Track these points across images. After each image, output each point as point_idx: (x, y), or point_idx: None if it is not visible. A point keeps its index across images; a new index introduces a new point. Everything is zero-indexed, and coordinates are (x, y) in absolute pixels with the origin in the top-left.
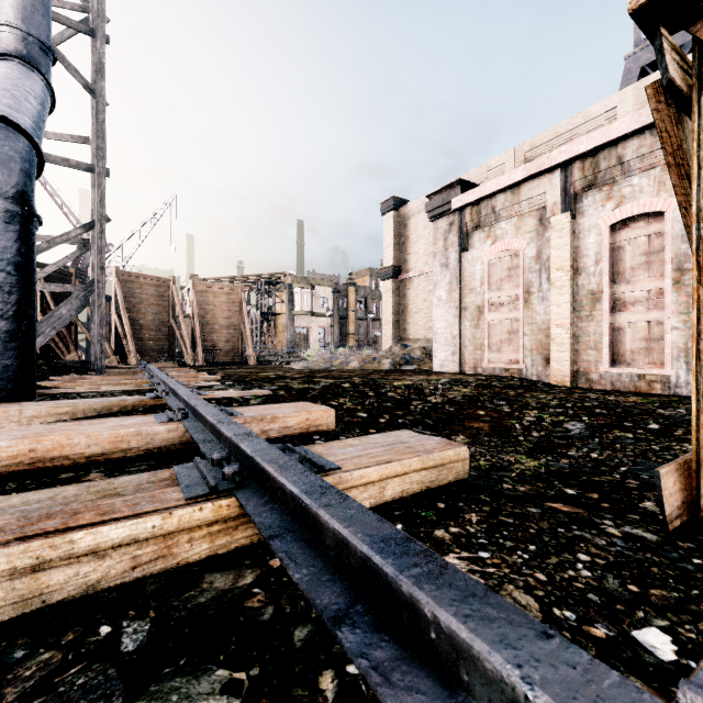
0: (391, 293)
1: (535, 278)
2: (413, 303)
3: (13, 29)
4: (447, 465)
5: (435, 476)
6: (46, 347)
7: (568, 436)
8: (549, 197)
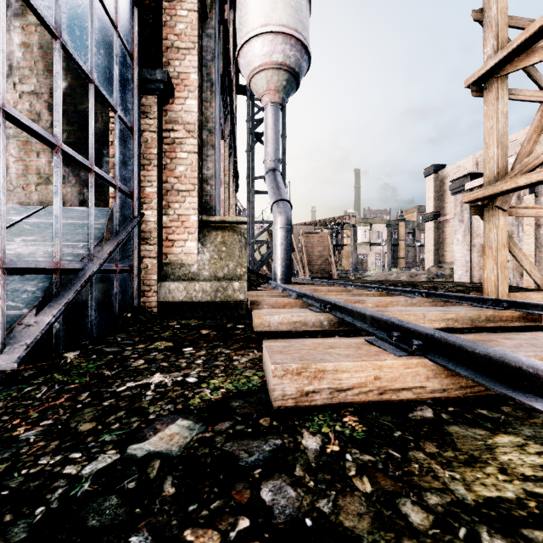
0: (432, 231)
1: (515, 229)
2: (449, 237)
3: (272, 159)
4: None
5: None
6: None
7: None
8: None
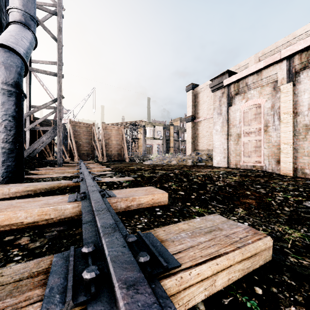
0: (190, 128)
1: (270, 118)
2: (201, 133)
3: (18, 10)
4: (258, 253)
5: (250, 263)
6: (41, 154)
7: (309, 212)
8: (279, 75)
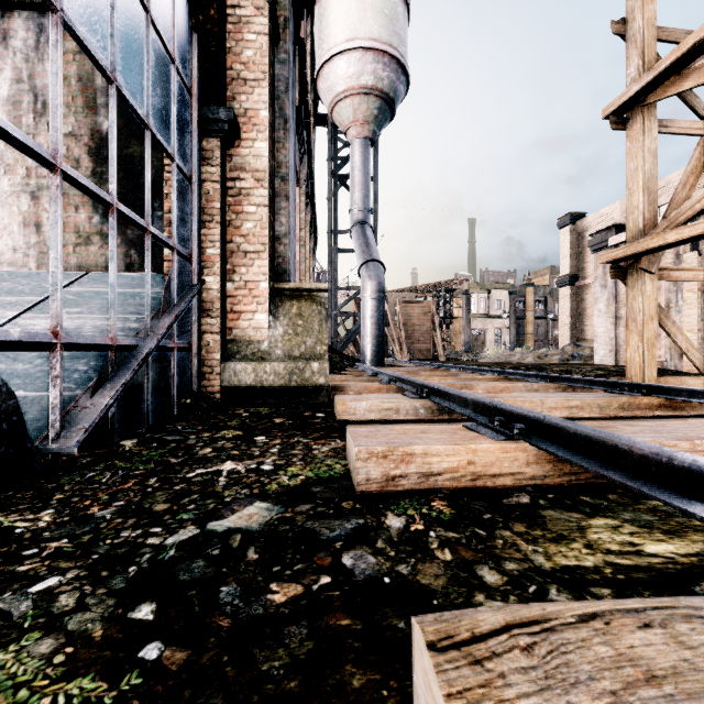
0: (568, 299)
1: (673, 297)
2: (590, 307)
3: (361, 209)
4: None
5: None
6: None
7: None
8: None
